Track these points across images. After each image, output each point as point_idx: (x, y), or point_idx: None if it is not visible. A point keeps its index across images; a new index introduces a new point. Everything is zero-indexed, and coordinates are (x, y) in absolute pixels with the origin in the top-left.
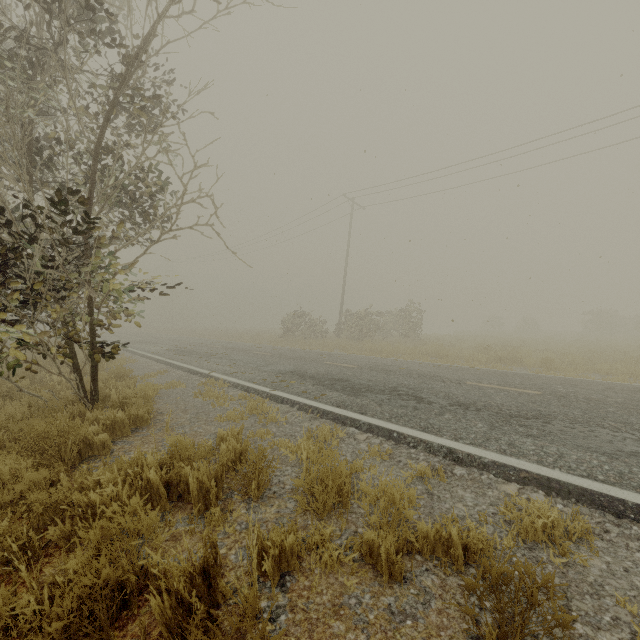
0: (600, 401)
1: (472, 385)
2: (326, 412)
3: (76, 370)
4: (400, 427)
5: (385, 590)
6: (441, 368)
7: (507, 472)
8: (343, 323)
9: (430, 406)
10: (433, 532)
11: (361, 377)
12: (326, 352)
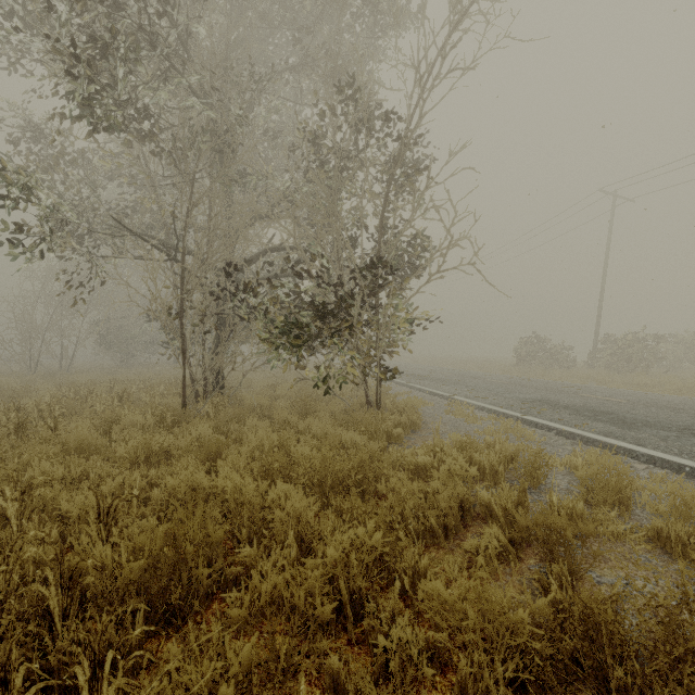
0: None
1: None
2: (591, 439)
3: (365, 383)
4: (694, 463)
5: (675, 562)
6: None
7: None
8: (599, 351)
9: None
10: None
11: (634, 412)
12: (577, 384)
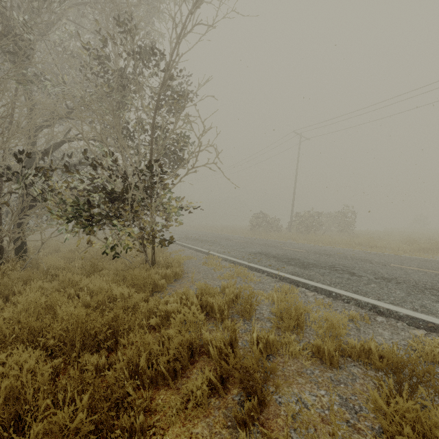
0: None
1: (395, 266)
2: (285, 278)
3: (144, 246)
4: (337, 289)
5: (327, 370)
6: (370, 254)
7: (417, 322)
8: (293, 221)
9: (360, 278)
10: (359, 345)
11: (308, 258)
12: (282, 241)
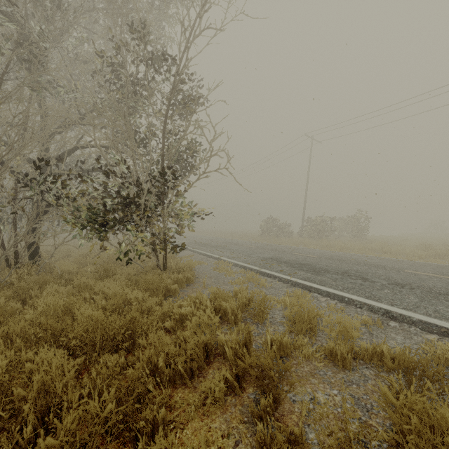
0: None
1: (409, 272)
2: (297, 283)
3: (155, 251)
4: (350, 295)
5: (340, 371)
6: (384, 260)
7: (430, 327)
8: (305, 226)
9: (373, 284)
10: (371, 348)
11: (320, 263)
12: (293, 246)
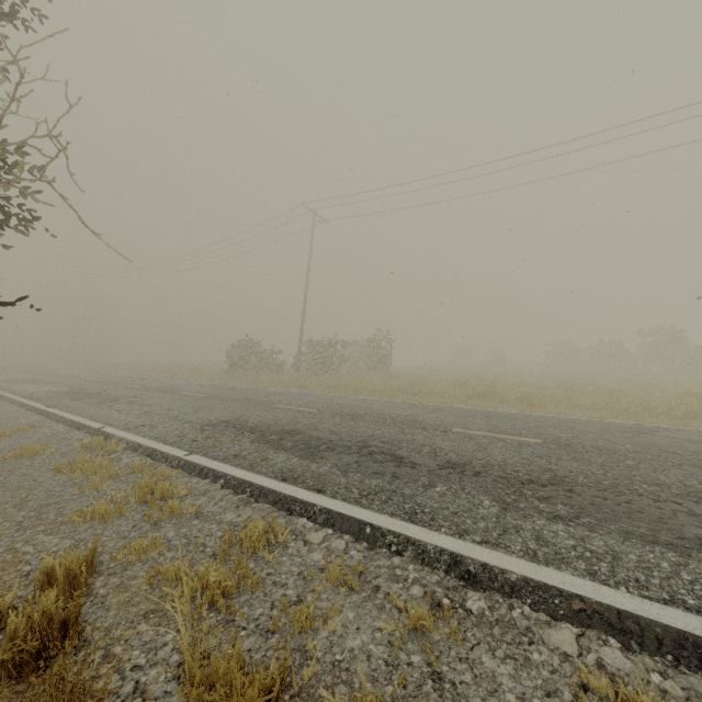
0: (611, 450)
1: (460, 433)
2: (264, 491)
3: None
4: (375, 515)
5: None
6: (418, 409)
7: (550, 600)
8: (303, 354)
9: (414, 471)
10: None
11: (320, 427)
12: (280, 390)
